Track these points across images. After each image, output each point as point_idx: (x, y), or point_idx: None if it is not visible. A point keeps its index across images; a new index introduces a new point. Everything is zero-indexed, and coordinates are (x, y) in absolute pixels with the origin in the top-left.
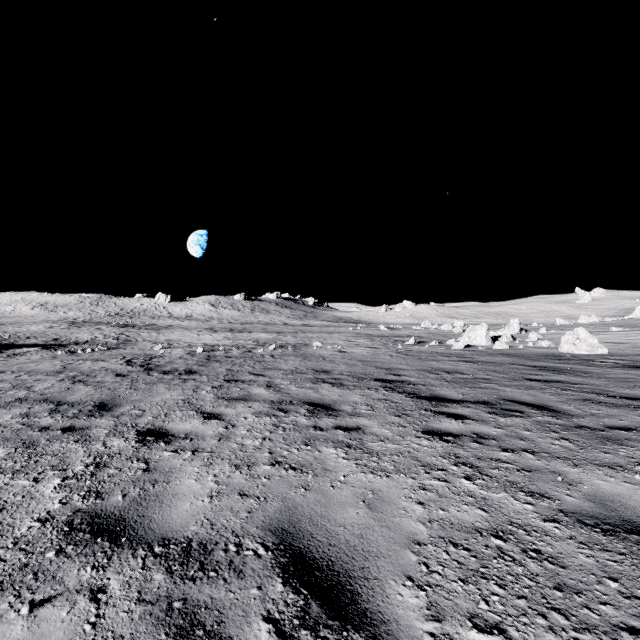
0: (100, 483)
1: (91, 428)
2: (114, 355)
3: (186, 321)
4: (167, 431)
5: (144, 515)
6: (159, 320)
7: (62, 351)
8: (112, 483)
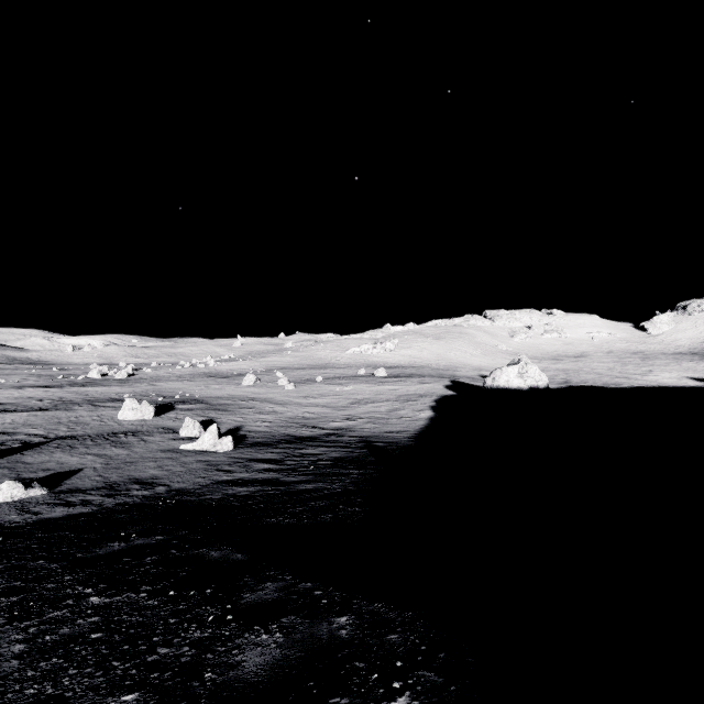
0: None
1: None
2: None
3: None
4: None
5: None
6: None
7: None
8: None
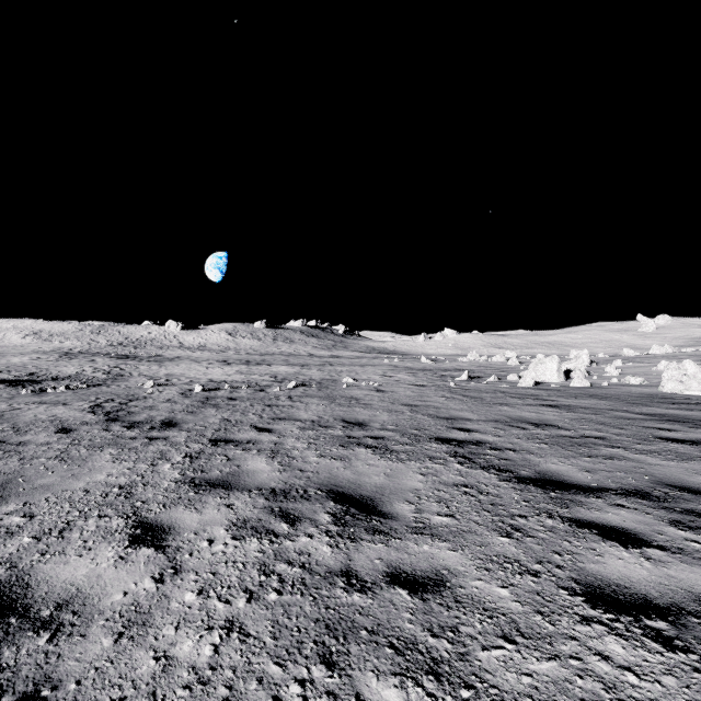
0: None
1: None
2: (87, 395)
3: (198, 352)
4: (24, 592)
5: None
6: (167, 351)
7: (27, 389)
8: None
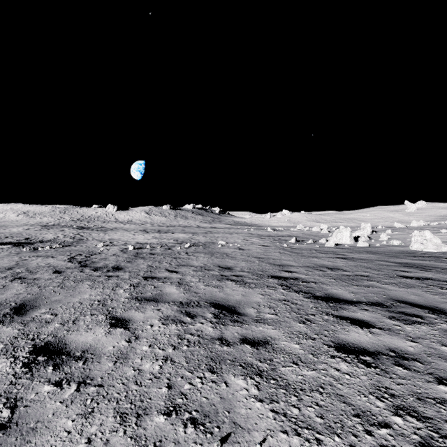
0: None
1: None
2: (64, 252)
3: (127, 224)
4: (65, 346)
5: None
6: (108, 224)
7: (26, 248)
8: None
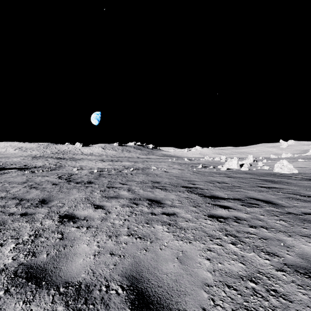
0: (35, 246)
1: (35, 214)
2: (53, 173)
3: (90, 156)
4: (75, 215)
5: (57, 267)
6: (77, 155)
7: (27, 171)
8: (42, 247)
